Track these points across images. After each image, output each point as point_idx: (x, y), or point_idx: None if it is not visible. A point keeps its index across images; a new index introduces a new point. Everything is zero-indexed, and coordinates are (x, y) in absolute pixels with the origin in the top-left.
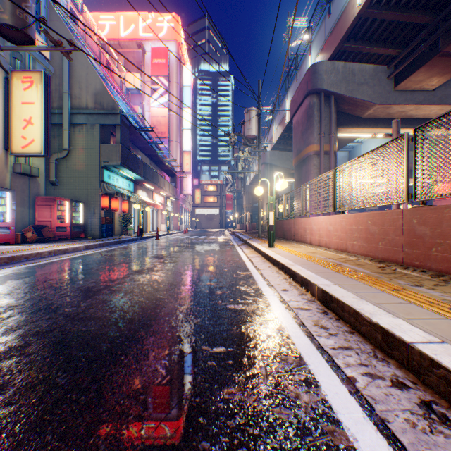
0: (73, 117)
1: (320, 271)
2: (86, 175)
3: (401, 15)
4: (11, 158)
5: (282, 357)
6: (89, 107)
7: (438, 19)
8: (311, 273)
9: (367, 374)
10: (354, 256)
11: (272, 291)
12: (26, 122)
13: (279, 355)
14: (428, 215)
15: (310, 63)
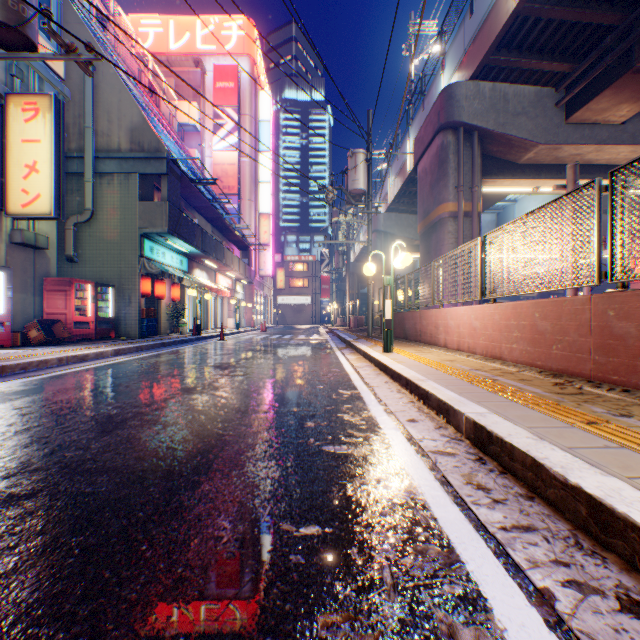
0: (99, 163)
1: (467, 391)
2: (118, 247)
3: (577, 13)
4: (7, 221)
5: (419, 547)
6: (123, 148)
7: (632, 18)
8: (453, 393)
9: (572, 584)
10: (514, 366)
11: (393, 422)
12: (28, 168)
13: (412, 542)
14: (634, 305)
15: (443, 84)
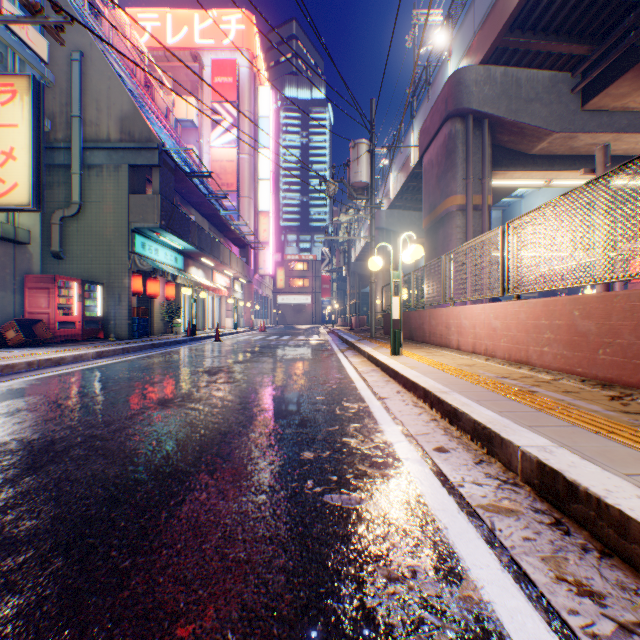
0: (88, 154)
1: (507, 408)
2: (107, 243)
3: None
4: None
5: None
6: (112, 138)
7: None
8: (491, 412)
9: None
10: (546, 372)
11: (416, 451)
12: (5, 155)
13: None
14: None
15: (450, 71)
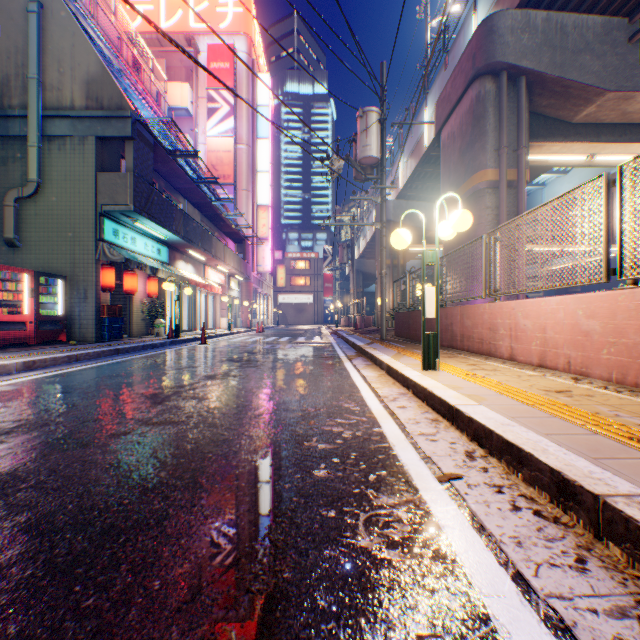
0: (48, 123)
1: None
2: (71, 229)
3: None
4: None
5: None
6: (77, 105)
7: None
8: None
9: None
10: None
11: None
12: None
13: None
14: None
15: (475, 27)
